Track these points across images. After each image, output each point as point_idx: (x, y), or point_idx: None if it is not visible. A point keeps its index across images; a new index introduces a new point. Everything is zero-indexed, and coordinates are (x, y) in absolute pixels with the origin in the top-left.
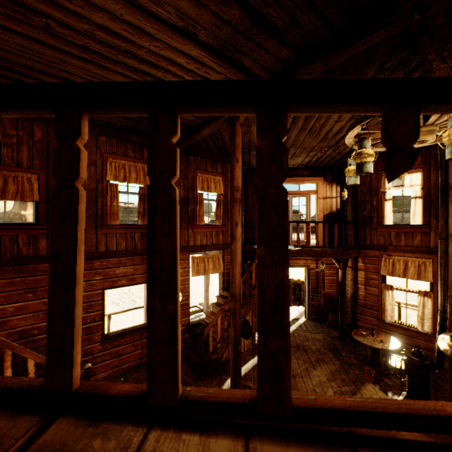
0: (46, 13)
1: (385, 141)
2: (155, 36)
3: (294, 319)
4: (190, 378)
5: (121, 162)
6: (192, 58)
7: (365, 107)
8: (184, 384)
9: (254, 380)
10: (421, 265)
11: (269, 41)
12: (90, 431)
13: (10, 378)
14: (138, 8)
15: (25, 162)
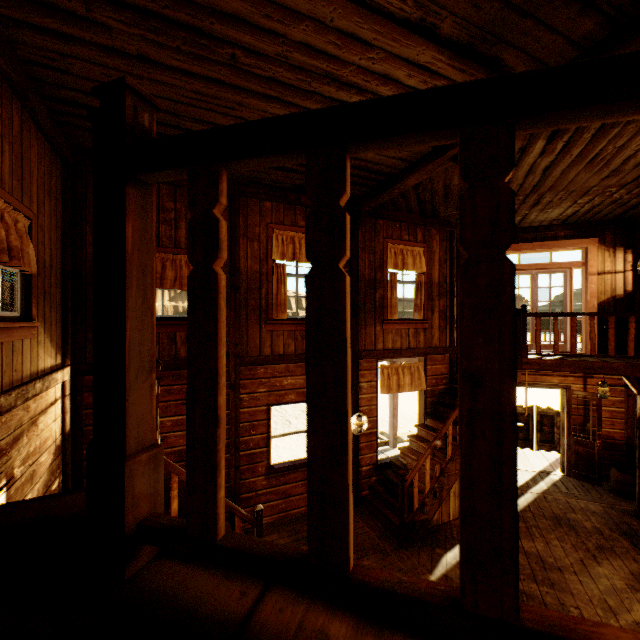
0: (235, 40)
1: None
2: (372, 43)
3: (542, 472)
4: (385, 543)
5: (289, 234)
6: (419, 67)
7: None
8: (378, 551)
9: None
10: None
11: (562, 11)
12: None
13: (373, 569)
14: (357, 4)
15: (183, 241)
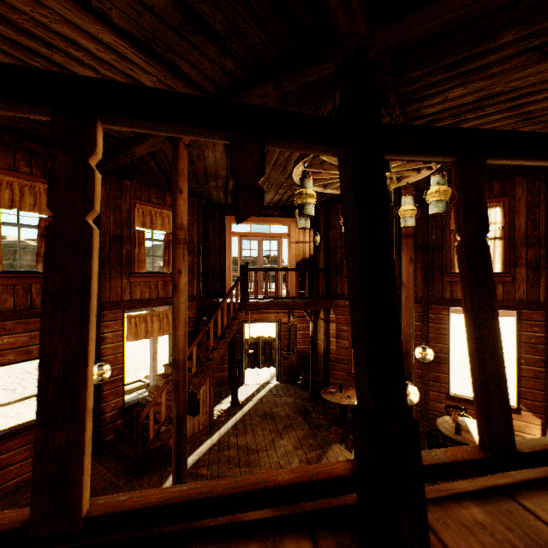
0: None
1: (230, 175)
2: None
3: (265, 383)
4: (120, 479)
5: (6, 179)
6: (105, 45)
7: (203, 131)
8: (111, 489)
9: (209, 465)
10: None
11: (209, 46)
12: None
13: None
14: None
15: None
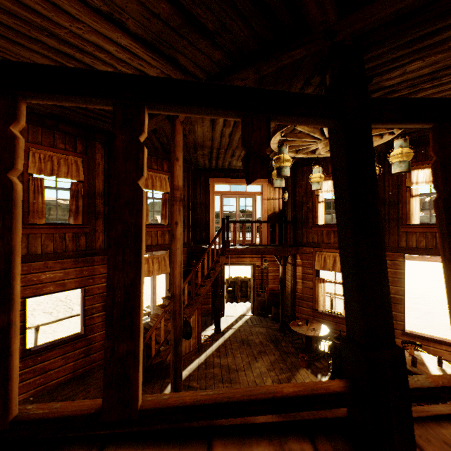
0: None
1: (243, 145)
2: (76, 16)
3: (241, 315)
4: None
5: (48, 154)
6: (122, 47)
7: (222, 112)
8: None
9: (198, 379)
10: None
11: (202, 42)
12: None
13: None
14: None
15: None
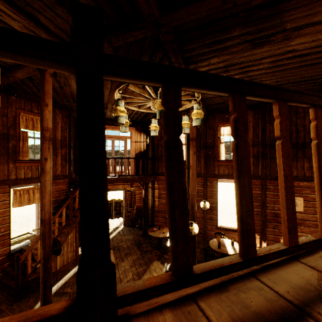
0: None
1: None
2: None
3: (116, 228)
4: (3, 305)
5: None
6: None
7: None
8: None
9: (72, 285)
10: None
11: (58, 7)
12: None
13: None
14: None
15: None
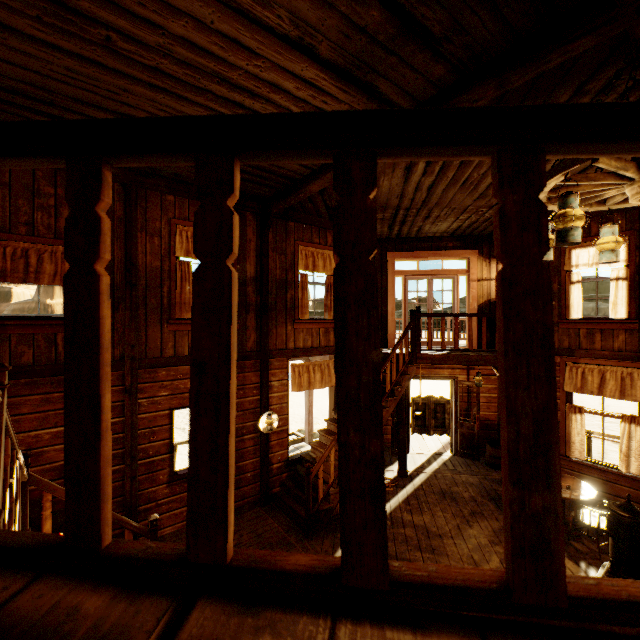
0: (108, 22)
1: None
2: (257, 51)
3: (436, 454)
4: (292, 536)
5: None
6: (305, 81)
7: None
8: (284, 545)
9: None
10: (626, 377)
11: (419, 55)
12: (249, 623)
13: (129, 542)
14: (236, 11)
15: None
